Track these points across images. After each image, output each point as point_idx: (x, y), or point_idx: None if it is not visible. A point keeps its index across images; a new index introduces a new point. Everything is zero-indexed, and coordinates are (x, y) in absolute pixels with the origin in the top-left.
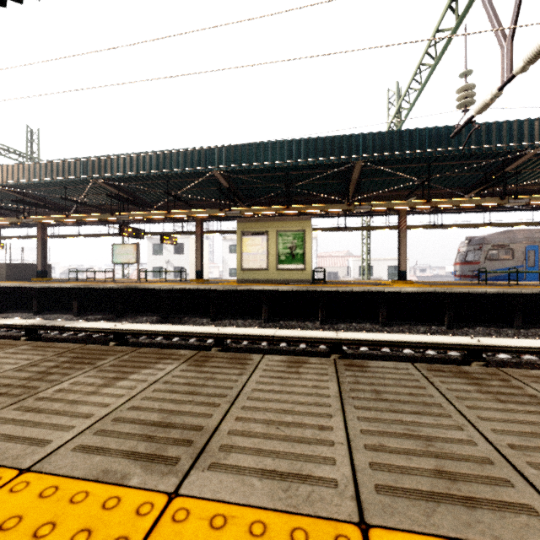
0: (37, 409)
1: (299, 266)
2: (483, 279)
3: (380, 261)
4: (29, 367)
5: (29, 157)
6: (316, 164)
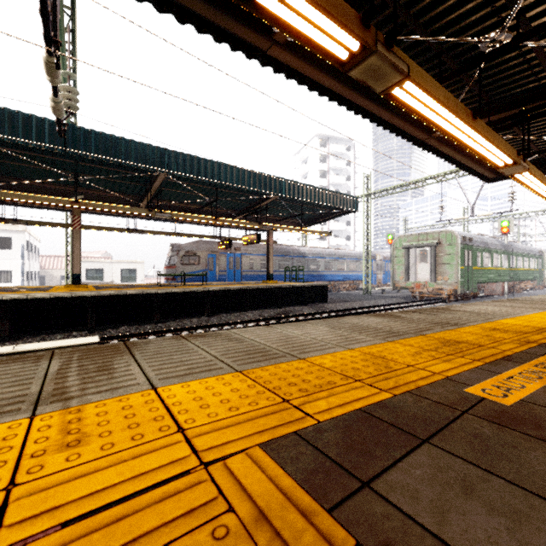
0: None
1: None
2: (179, 281)
3: (113, 264)
4: None
5: None
6: None
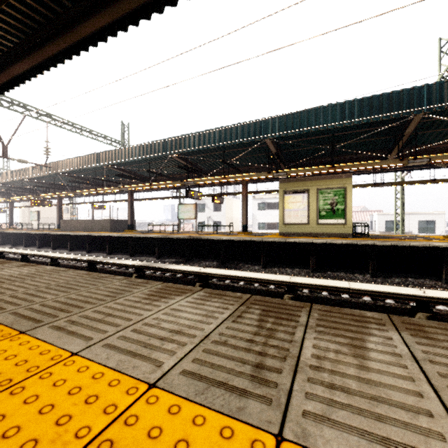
0: (336, 386)
1: (339, 220)
2: None
3: (410, 216)
4: (239, 318)
5: (122, 144)
6: (366, 122)
